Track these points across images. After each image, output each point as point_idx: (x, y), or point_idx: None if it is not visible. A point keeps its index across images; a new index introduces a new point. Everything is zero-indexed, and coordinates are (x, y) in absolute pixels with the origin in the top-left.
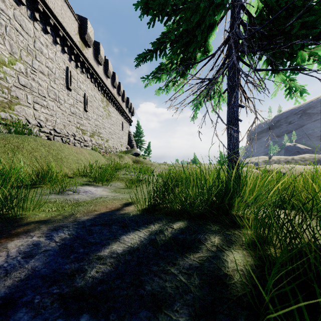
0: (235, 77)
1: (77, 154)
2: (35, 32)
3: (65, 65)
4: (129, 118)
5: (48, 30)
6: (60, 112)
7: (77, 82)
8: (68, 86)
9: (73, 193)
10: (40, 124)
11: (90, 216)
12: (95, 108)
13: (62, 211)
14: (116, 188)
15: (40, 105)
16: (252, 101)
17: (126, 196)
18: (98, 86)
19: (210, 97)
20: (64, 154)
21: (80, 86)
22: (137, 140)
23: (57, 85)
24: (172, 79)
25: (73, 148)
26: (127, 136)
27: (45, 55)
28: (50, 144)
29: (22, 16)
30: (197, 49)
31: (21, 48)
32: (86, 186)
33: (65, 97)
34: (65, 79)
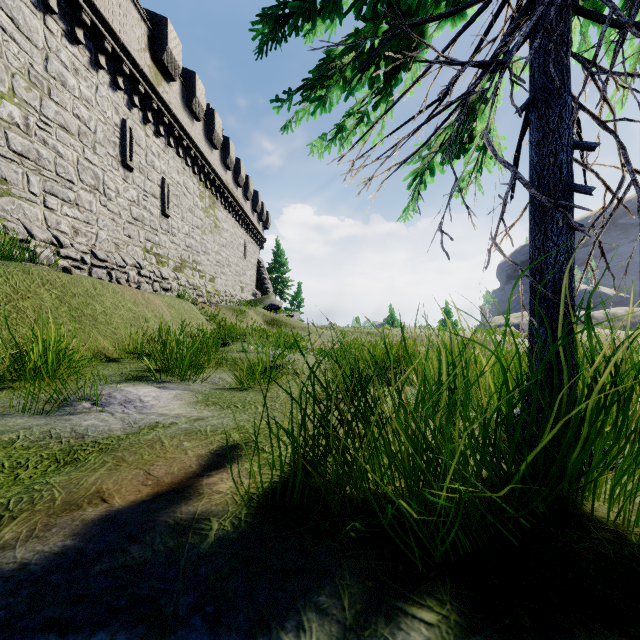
0: (562, 58)
1: (137, 306)
2: (49, 39)
3: (120, 116)
4: (258, 234)
5: (80, 37)
6: (107, 216)
7: (147, 154)
8: (127, 160)
9: (89, 409)
10: (60, 239)
11: (45, 545)
12: (186, 210)
13: (1, 487)
14: (214, 388)
15: (61, 198)
16: (614, 131)
17: (228, 422)
18: (193, 165)
19: (460, 147)
20: (102, 305)
21: (153, 163)
22: (275, 278)
23: (100, 158)
24: (355, 110)
25: (127, 292)
26: (254, 270)
27: (73, 91)
28: (67, 281)
29: (16, 0)
30: (430, 5)
31: (14, 71)
32: (138, 383)
33: (119, 183)
34: (119, 146)
